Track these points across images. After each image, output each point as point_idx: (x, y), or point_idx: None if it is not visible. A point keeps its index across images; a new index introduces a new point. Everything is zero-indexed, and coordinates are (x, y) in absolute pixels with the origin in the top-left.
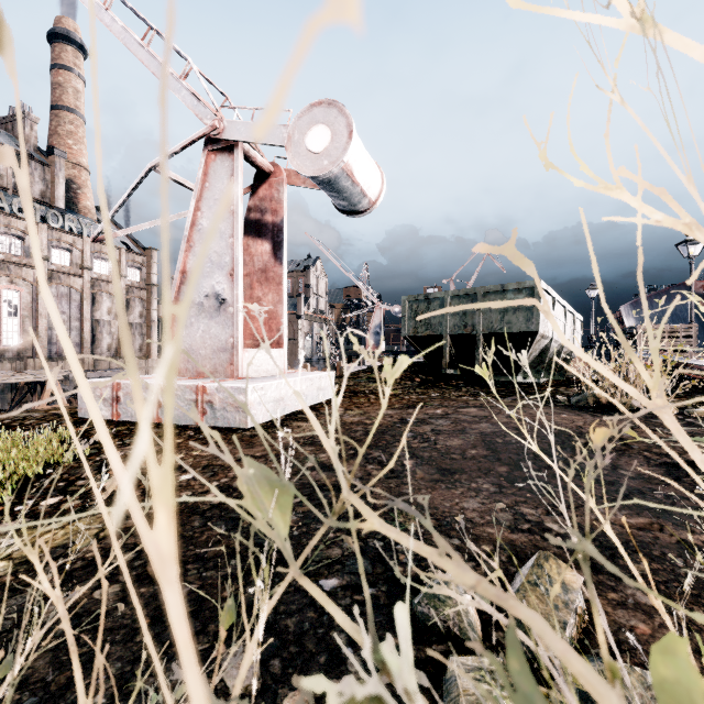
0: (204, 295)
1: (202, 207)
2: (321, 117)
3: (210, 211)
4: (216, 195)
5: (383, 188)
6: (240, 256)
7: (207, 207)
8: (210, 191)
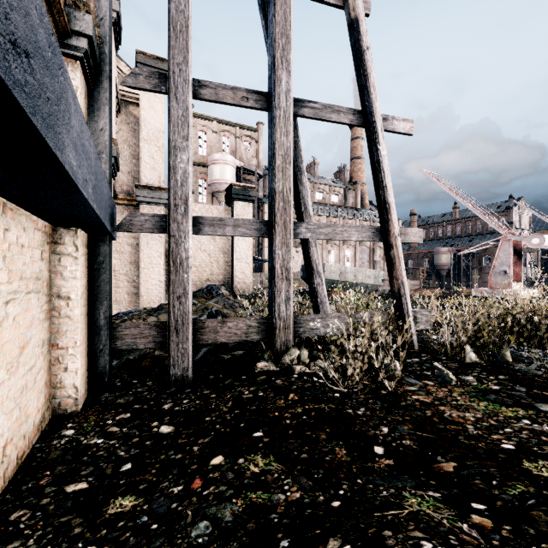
0: (500, 271)
1: (500, 252)
2: (536, 237)
3: (502, 253)
4: (504, 249)
5: None
6: (511, 263)
7: (501, 252)
8: (502, 248)
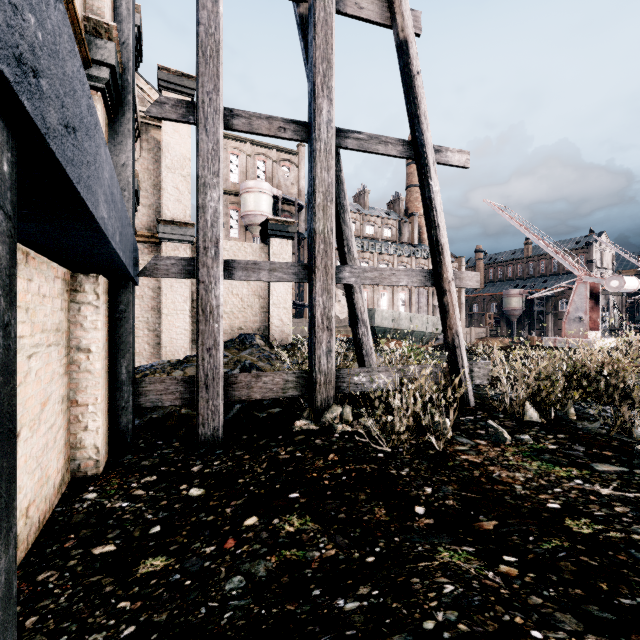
0: (575, 318)
1: (574, 296)
2: (615, 278)
3: (577, 297)
4: (579, 293)
5: (639, 286)
6: (588, 309)
7: (576, 296)
8: (577, 292)
